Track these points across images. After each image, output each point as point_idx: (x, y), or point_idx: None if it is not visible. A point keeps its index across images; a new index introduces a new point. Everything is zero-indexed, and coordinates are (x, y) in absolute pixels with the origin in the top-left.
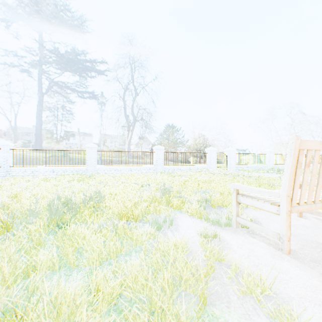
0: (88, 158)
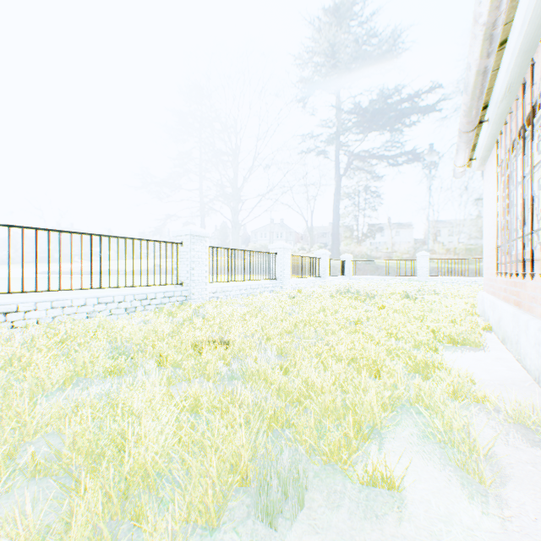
0: (419, 268)
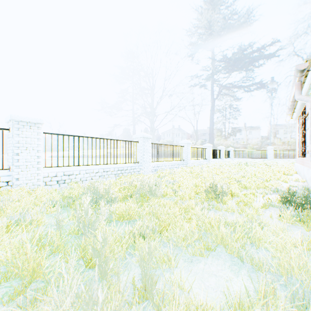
0: (268, 154)
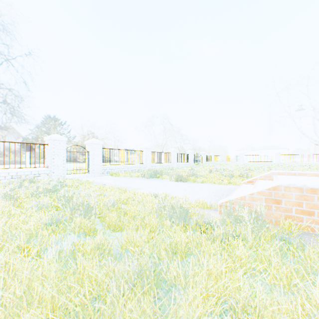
0: None
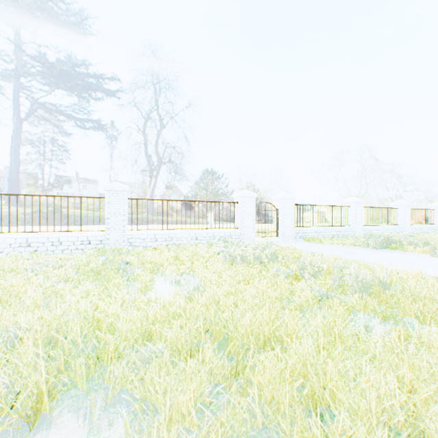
0: None
